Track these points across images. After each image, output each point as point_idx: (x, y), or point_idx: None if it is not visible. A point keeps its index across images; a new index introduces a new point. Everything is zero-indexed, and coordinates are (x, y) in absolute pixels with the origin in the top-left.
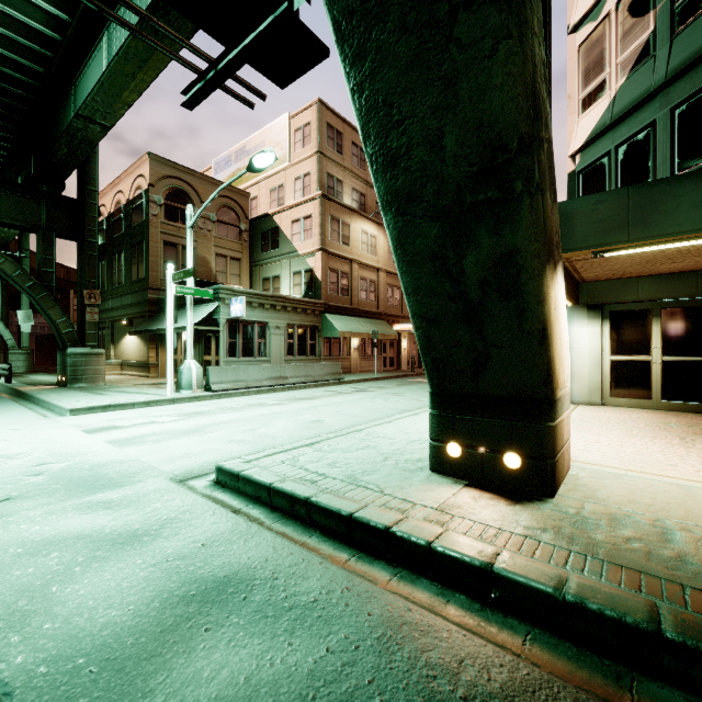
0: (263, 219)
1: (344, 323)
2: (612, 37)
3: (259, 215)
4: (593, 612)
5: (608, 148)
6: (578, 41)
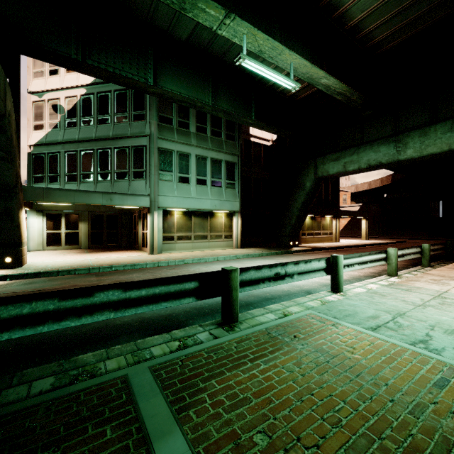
0: None
1: None
2: (46, 111)
3: None
4: (30, 273)
5: (45, 151)
6: (33, 99)
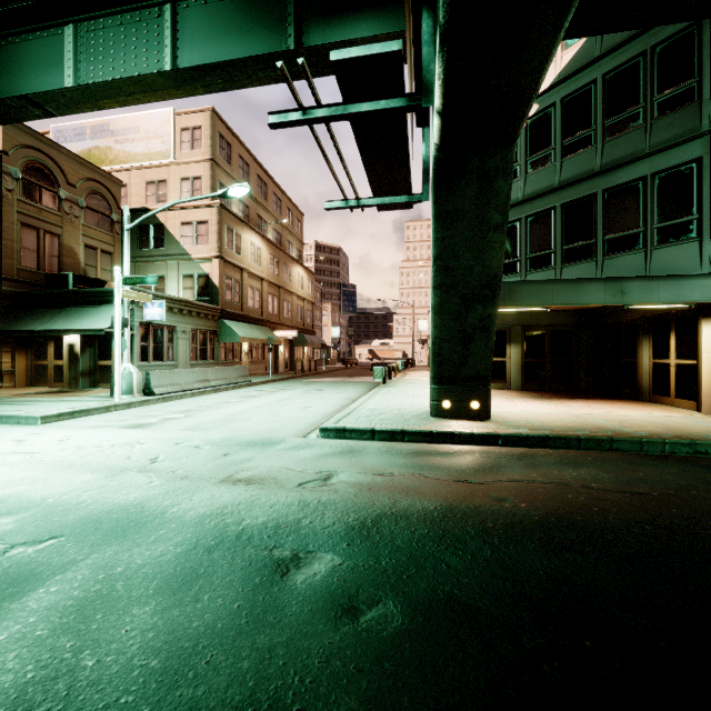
0: (141, 213)
1: (241, 328)
2: None
3: (135, 208)
4: (532, 437)
5: None
6: None
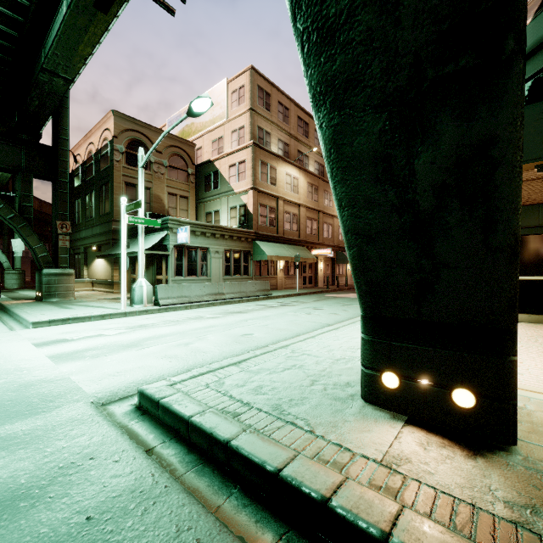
0: (206, 165)
1: (272, 248)
2: None
3: (203, 161)
4: None
5: None
6: None
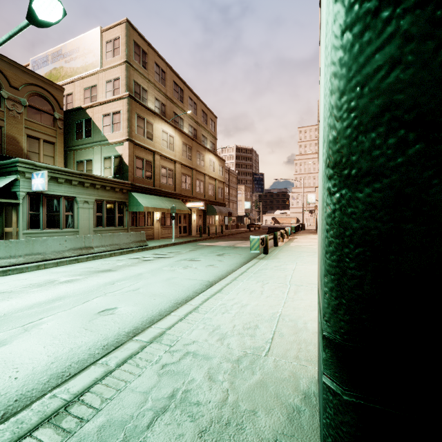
0: (77, 112)
1: (148, 200)
2: None
3: (73, 108)
4: None
5: None
6: None
